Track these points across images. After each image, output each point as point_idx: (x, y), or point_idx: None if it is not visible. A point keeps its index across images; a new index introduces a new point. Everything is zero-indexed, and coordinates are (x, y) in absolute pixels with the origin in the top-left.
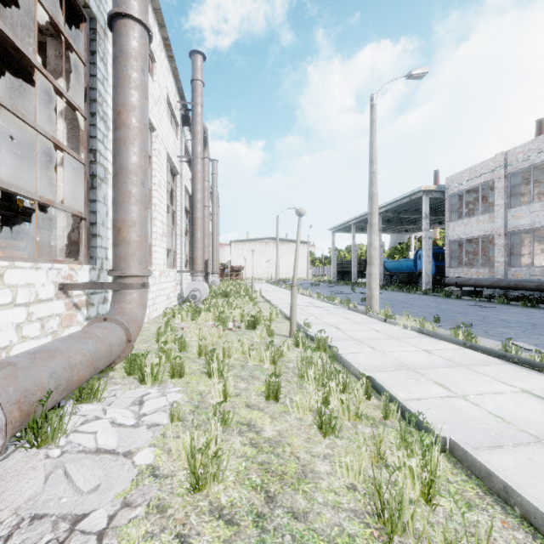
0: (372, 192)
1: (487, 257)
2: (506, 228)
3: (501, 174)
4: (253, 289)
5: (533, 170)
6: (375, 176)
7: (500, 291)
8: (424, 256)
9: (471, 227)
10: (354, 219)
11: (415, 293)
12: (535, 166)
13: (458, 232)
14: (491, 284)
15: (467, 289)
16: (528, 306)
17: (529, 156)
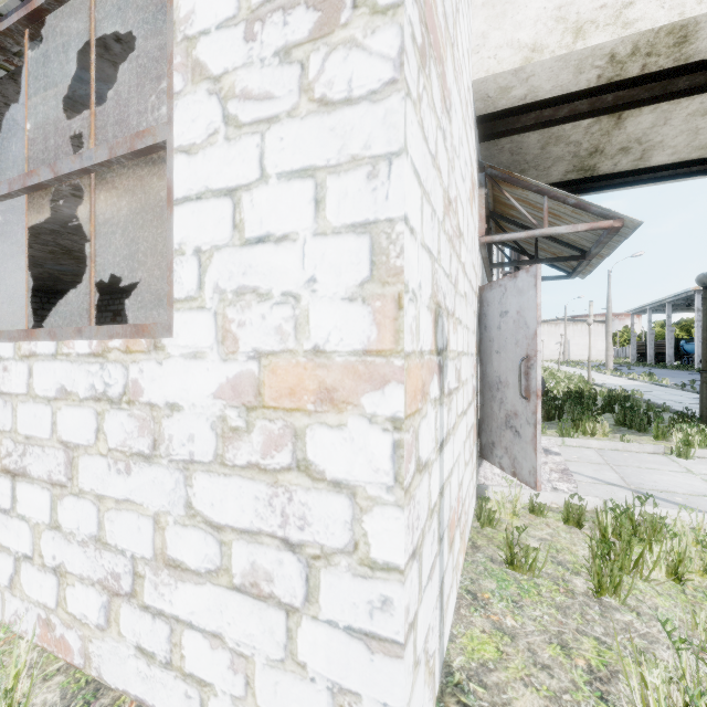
0: (608, 316)
1: None
2: None
3: None
4: (543, 365)
5: None
6: (609, 309)
7: None
8: (696, 341)
9: None
10: (648, 305)
11: (682, 370)
12: None
13: None
14: None
15: None
16: None
17: None
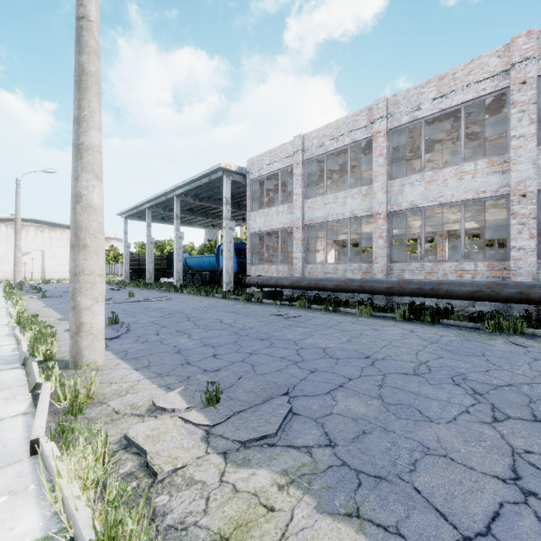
0: (82, 66)
1: (284, 254)
2: (303, 220)
3: (300, 160)
4: None
5: (327, 158)
6: (90, 29)
7: (298, 290)
8: (225, 250)
9: (271, 218)
10: (149, 202)
11: (214, 297)
12: (329, 154)
13: (259, 223)
14: (293, 284)
15: (268, 289)
16: (329, 310)
17: (324, 143)
